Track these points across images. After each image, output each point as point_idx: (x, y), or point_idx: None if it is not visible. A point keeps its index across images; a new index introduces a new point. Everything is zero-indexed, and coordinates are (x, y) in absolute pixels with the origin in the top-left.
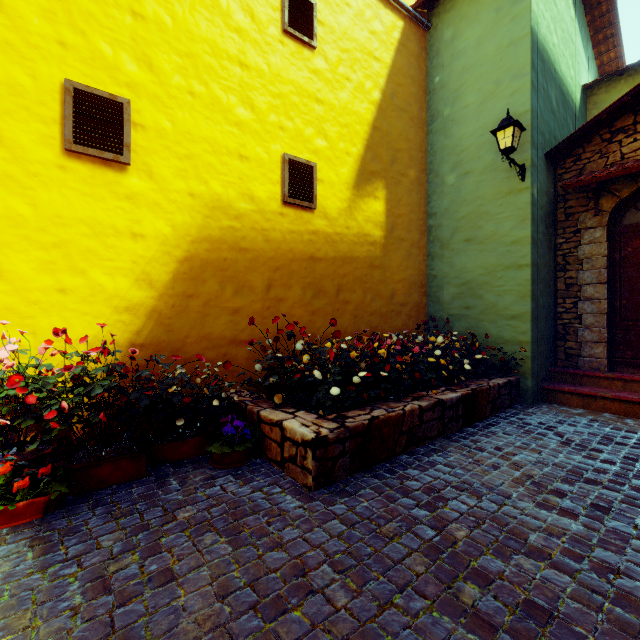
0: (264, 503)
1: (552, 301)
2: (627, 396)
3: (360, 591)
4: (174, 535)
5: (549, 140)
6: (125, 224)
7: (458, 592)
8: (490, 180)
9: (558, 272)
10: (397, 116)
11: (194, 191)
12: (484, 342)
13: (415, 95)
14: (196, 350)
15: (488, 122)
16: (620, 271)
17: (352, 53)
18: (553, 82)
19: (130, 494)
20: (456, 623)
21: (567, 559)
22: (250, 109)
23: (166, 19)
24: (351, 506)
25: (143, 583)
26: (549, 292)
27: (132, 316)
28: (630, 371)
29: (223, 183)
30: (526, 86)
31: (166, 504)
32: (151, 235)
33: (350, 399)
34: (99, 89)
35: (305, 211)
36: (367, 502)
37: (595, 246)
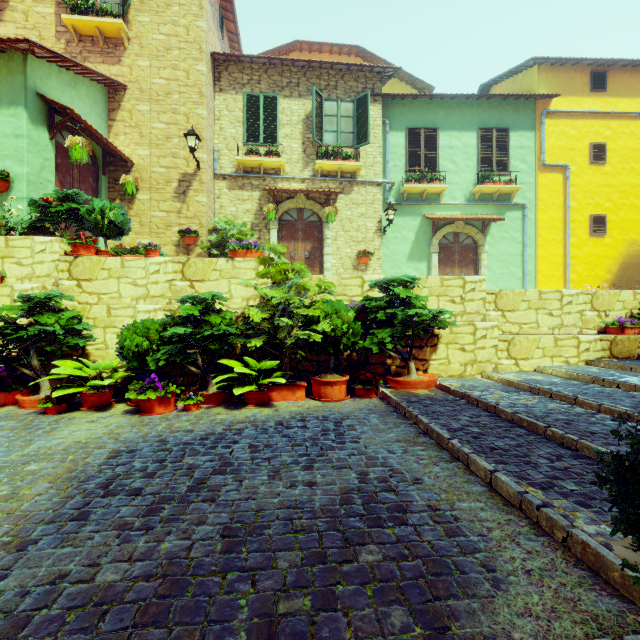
0: None
1: None
2: None
3: None
4: None
5: None
6: (604, 254)
7: None
8: None
9: None
10: None
11: (624, 239)
12: None
13: None
14: None
15: None
16: None
17: None
18: None
19: None
20: None
21: None
22: None
23: (615, 183)
24: None
25: None
26: None
27: (605, 283)
28: None
29: (634, 234)
30: None
31: None
32: (611, 257)
33: None
34: (598, 214)
35: None
36: None
37: None
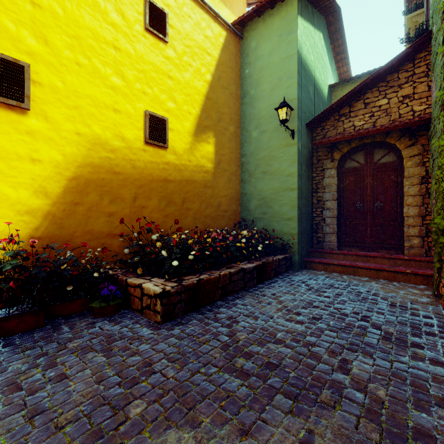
0: (128, 333)
1: (310, 210)
2: (344, 263)
3: (182, 369)
4: (66, 356)
5: (308, 116)
6: (26, 152)
7: (235, 363)
8: (276, 137)
9: (313, 193)
10: (222, 91)
11: (80, 131)
12: (273, 234)
13: (234, 79)
14: (81, 241)
15: (275, 102)
16: (343, 193)
17: (193, 48)
18: (311, 82)
19: (32, 337)
20: (230, 375)
21: (292, 342)
22: (122, 78)
23: (58, 10)
24: (183, 330)
25: (45, 382)
26: (308, 205)
27: (31, 217)
28: (348, 249)
29: (102, 127)
30: (295, 84)
31: (60, 340)
32: (47, 160)
33: (186, 268)
34: (5, 54)
35: (161, 149)
36: (193, 327)
37: (331, 179)
